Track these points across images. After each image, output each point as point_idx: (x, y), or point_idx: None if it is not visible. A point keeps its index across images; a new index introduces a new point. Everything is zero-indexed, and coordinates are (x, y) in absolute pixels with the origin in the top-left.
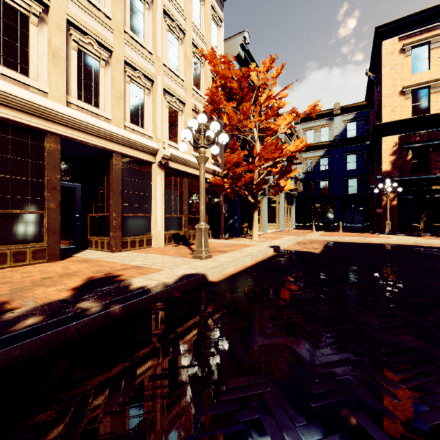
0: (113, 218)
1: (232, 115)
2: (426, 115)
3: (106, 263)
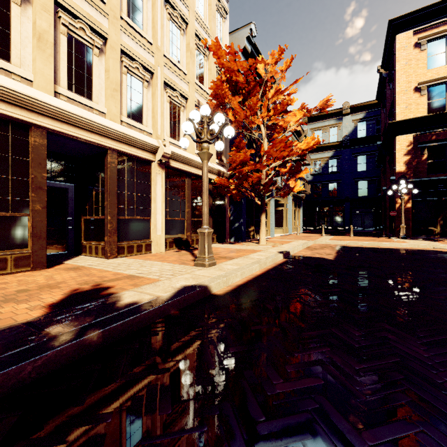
0: (107, 222)
1: (238, 110)
2: (443, 113)
3: (98, 272)
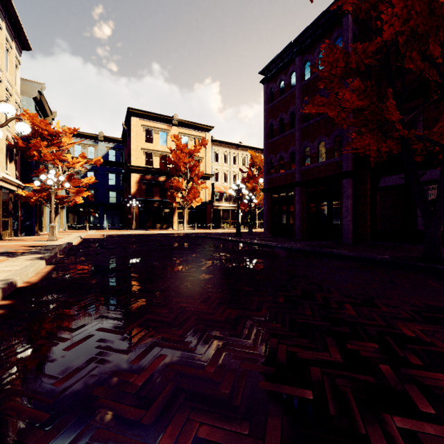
0: None
1: (48, 156)
2: (151, 168)
3: None
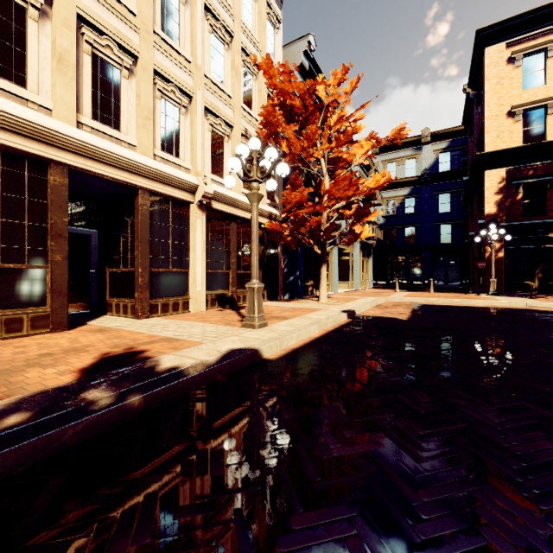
0: (138, 275)
1: (294, 141)
2: (542, 143)
3: (129, 334)
